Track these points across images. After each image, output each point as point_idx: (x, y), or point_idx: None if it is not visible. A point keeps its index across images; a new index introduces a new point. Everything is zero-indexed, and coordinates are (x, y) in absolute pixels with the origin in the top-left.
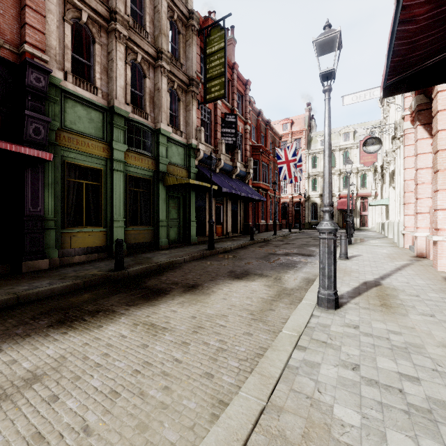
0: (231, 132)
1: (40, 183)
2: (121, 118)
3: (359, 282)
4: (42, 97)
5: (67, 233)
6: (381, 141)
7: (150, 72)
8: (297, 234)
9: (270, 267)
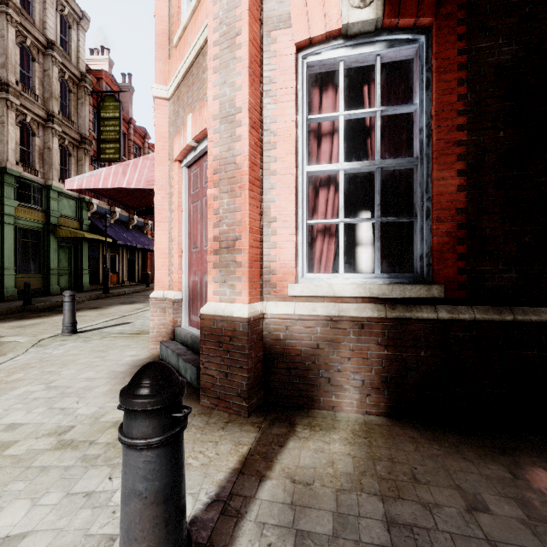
0: None
1: None
2: (12, 177)
3: None
4: None
5: None
6: None
7: (39, 130)
8: None
9: None
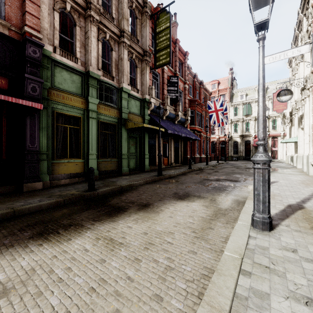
0: (174, 89)
1: (36, 127)
2: (94, 80)
3: (284, 205)
4: (37, 65)
5: (56, 163)
6: (292, 92)
7: (115, 46)
8: (223, 164)
9: (206, 190)
